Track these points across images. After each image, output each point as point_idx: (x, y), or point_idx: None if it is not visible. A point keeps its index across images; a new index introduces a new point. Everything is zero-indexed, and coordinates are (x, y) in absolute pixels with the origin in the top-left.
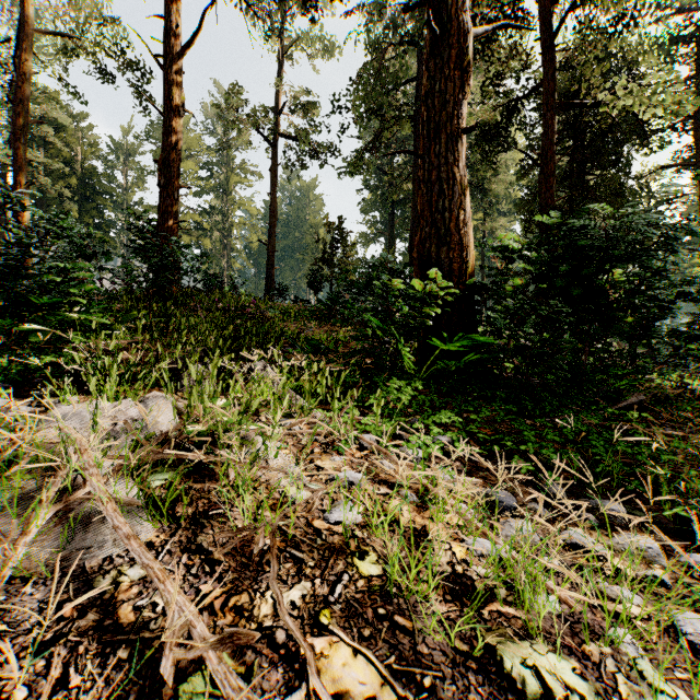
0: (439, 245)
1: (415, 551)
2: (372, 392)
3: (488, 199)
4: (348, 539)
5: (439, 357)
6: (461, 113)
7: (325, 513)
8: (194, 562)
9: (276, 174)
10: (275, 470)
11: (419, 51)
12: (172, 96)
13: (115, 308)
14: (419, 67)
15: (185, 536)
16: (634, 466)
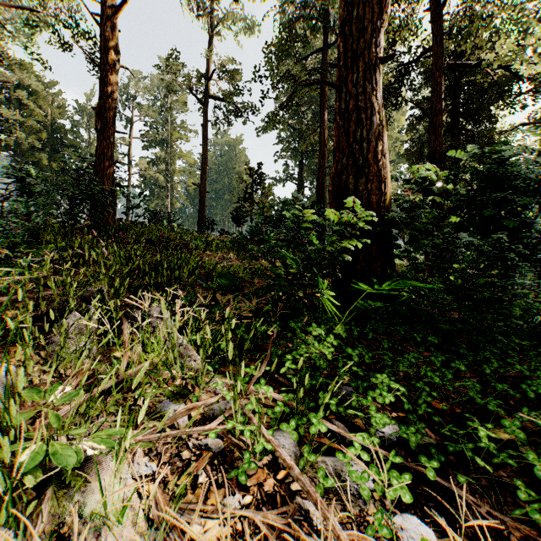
0: (356, 176)
1: None
2: (288, 339)
3: None
4: None
5: (359, 294)
6: (378, 40)
7: None
8: None
9: (206, 129)
10: None
11: (324, 26)
12: (107, 51)
13: (44, 240)
14: (324, 39)
15: None
16: None
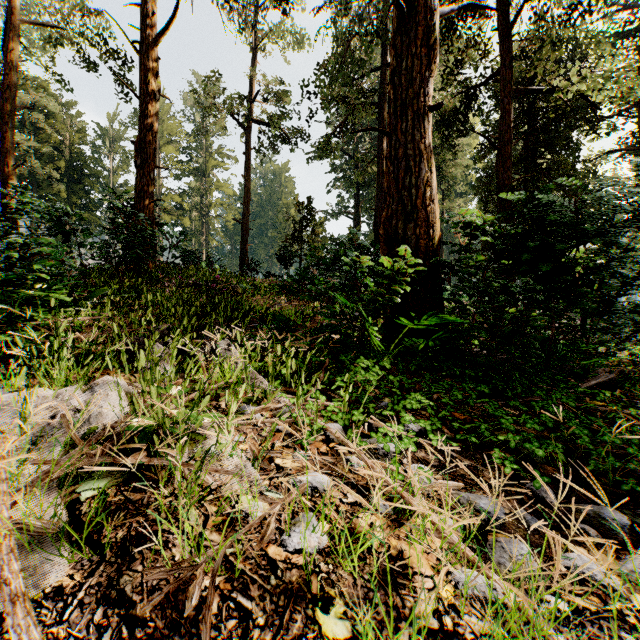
0: (405, 222)
1: (391, 593)
2: (339, 371)
3: (446, 181)
4: (309, 578)
5: (406, 334)
6: (427, 90)
7: (283, 534)
8: (109, 621)
9: (249, 157)
10: (228, 474)
11: (383, 43)
12: (148, 81)
13: (90, 284)
14: (383, 57)
15: (106, 575)
16: (628, 463)
